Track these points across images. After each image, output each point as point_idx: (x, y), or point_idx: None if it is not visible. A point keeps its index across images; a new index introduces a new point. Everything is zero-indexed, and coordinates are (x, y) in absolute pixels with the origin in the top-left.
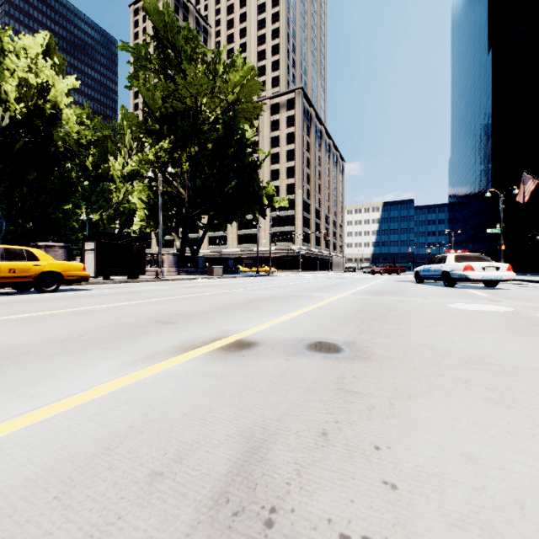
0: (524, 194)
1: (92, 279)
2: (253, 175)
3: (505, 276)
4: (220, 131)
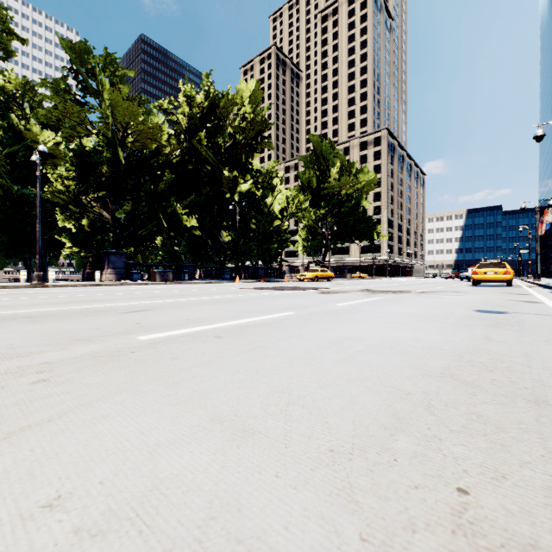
0: (541, 230)
1: None
2: (369, 223)
3: None
4: (353, 203)
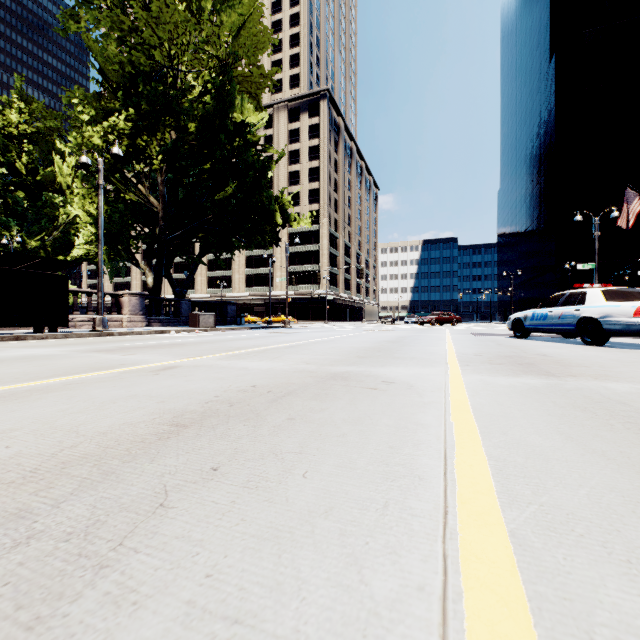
0: (628, 216)
1: None
2: (261, 179)
3: None
4: (208, 106)
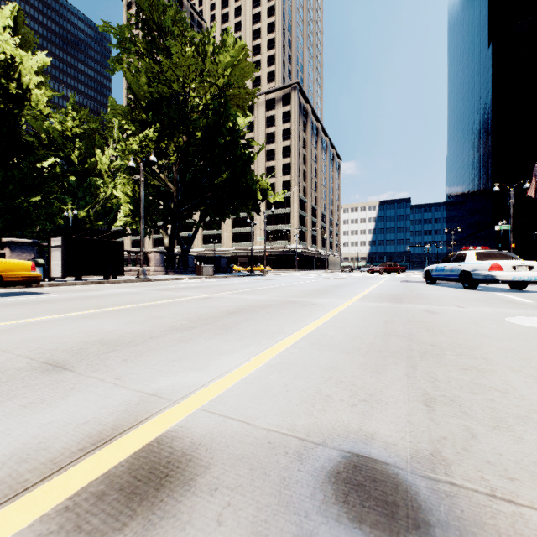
0: (536, 187)
1: (63, 279)
2: (246, 167)
3: None
4: (209, 119)
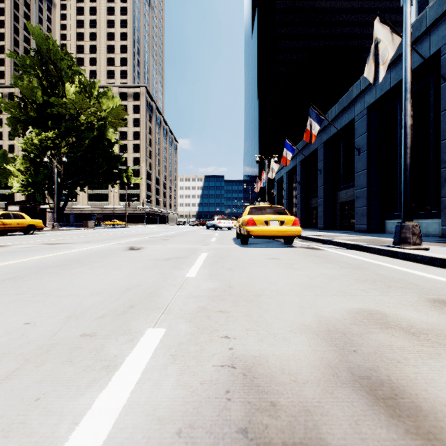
0: (257, 188)
1: None
2: (118, 163)
3: (231, 226)
4: (95, 133)
